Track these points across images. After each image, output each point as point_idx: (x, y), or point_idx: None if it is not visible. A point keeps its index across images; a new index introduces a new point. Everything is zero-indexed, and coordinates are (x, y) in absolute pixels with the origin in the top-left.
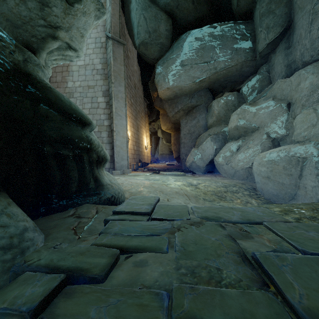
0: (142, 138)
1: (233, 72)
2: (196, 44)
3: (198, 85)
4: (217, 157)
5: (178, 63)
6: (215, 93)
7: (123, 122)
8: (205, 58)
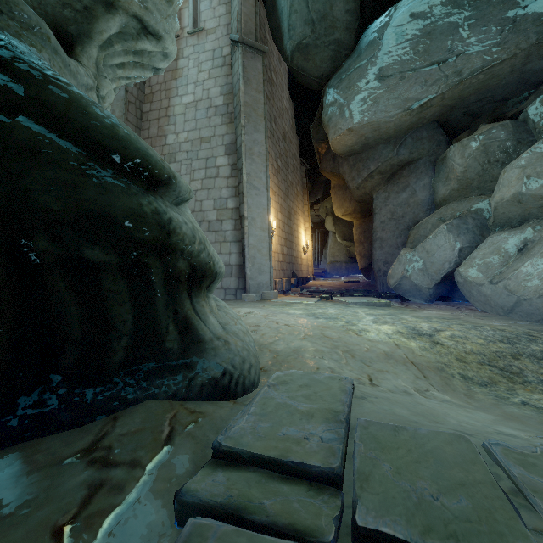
0: (298, 233)
1: (502, 77)
2: (413, 28)
3: (416, 117)
4: (465, 268)
5: (371, 75)
6: (452, 133)
7: (262, 200)
8: (433, 53)
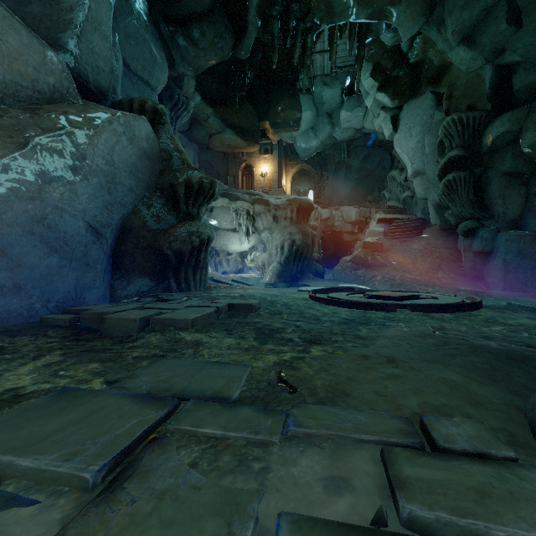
0: None
1: None
2: None
3: None
4: None
5: None
6: None
7: None
8: None
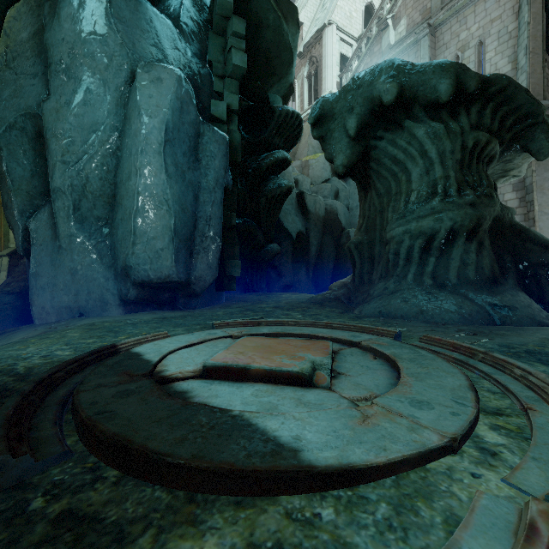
0: None
1: None
2: None
3: None
4: None
5: None
6: None
7: None
8: None
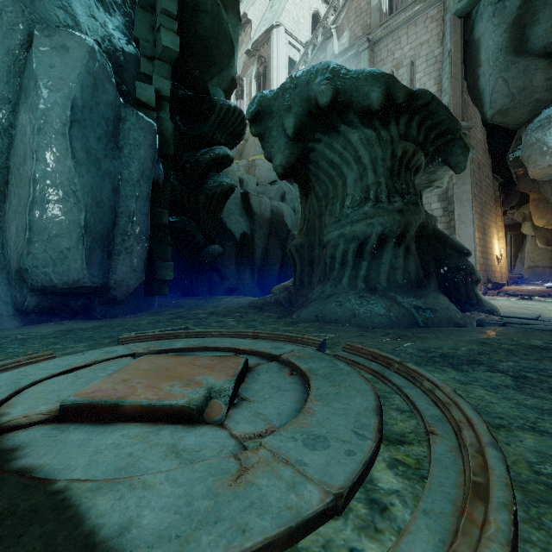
0: (491, 244)
1: None
2: None
3: None
4: None
5: None
6: None
7: (469, 231)
8: None
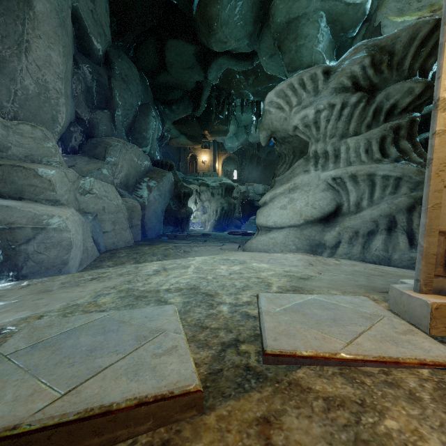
0: None
1: None
2: None
3: None
4: None
5: None
6: None
7: None
8: None
